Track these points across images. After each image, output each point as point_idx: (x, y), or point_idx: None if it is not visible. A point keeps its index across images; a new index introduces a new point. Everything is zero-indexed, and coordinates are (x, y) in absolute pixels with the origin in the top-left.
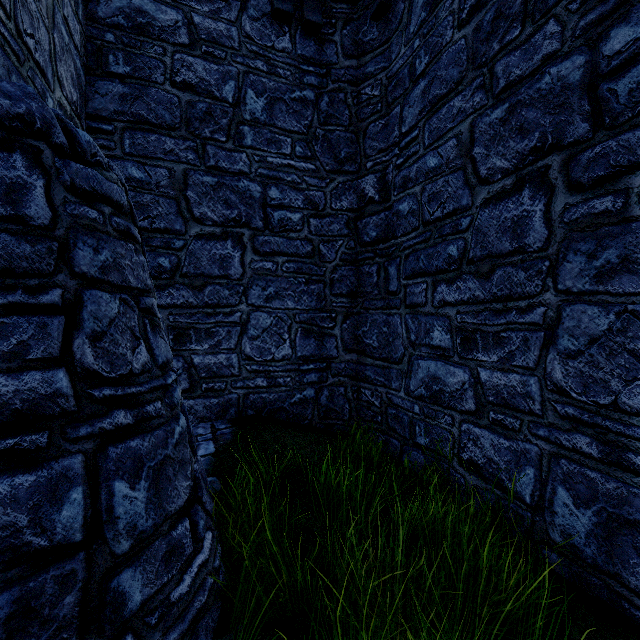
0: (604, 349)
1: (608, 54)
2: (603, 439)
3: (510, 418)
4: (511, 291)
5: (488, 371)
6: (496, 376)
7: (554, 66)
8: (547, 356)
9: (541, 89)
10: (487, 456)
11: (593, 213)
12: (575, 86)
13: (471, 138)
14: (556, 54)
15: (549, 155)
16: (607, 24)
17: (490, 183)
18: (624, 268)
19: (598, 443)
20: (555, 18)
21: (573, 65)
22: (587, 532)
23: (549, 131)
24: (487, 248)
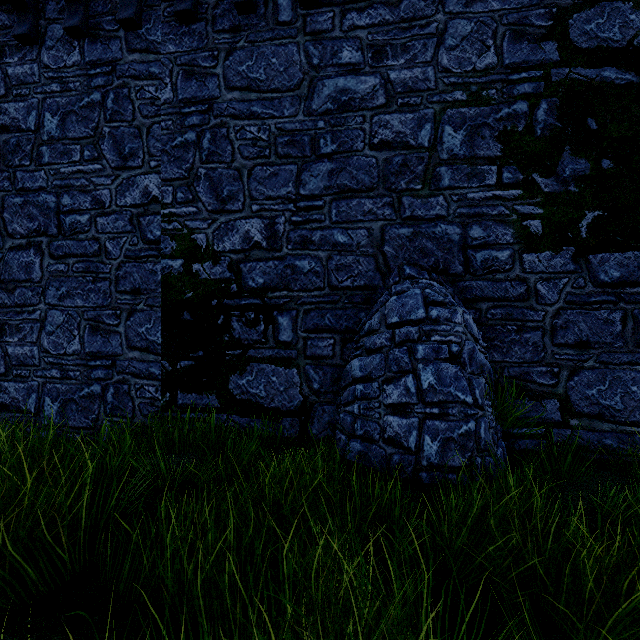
0: (62, 330)
1: (63, 204)
2: (62, 369)
3: (25, 371)
4: (25, 302)
5: (13, 347)
6: (18, 349)
7: (45, 194)
8: (42, 335)
9: (39, 201)
10: (13, 397)
11: (59, 270)
12: (53, 210)
13: (3, 206)
14: (45, 189)
15: (43, 236)
16: (63, 191)
17: (14, 238)
18: (68, 296)
19: (60, 371)
20: (45, 171)
21: (52, 199)
22: (57, 412)
23: (43, 224)
24: (13, 275)
